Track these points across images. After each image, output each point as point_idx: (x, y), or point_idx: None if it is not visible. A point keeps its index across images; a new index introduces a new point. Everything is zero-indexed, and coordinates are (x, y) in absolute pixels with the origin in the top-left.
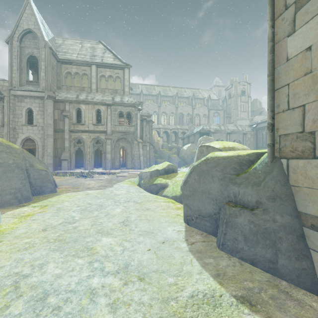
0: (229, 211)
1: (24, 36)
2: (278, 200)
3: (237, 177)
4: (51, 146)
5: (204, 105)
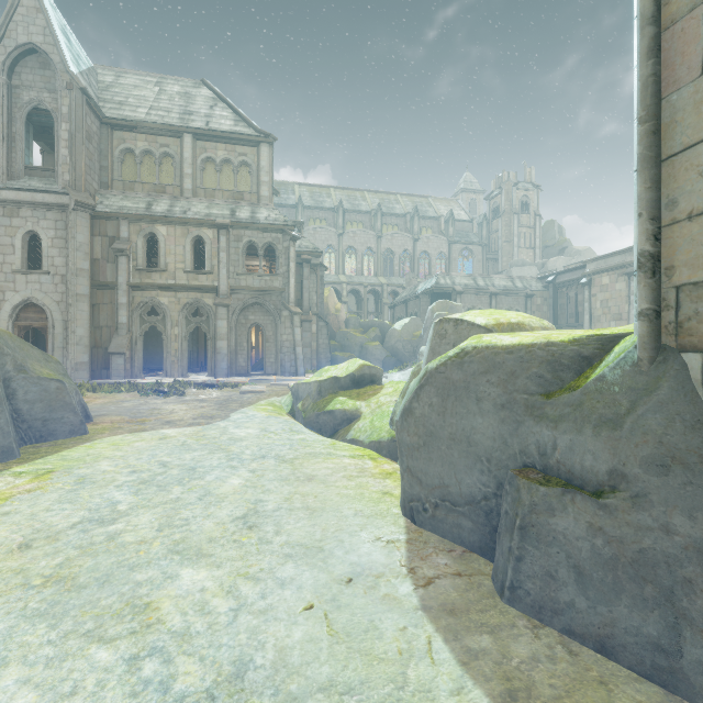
0: (530, 497)
1: (20, 60)
2: (676, 471)
3: (547, 402)
4: (85, 322)
5: (440, 232)
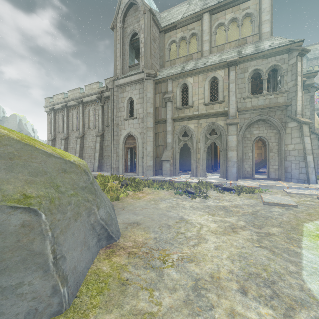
0: None
1: (126, 14)
2: None
3: None
4: (150, 143)
5: None
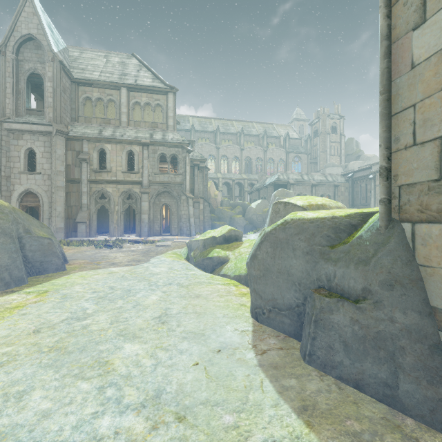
0: (320, 304)
1: (23, 44)
2: (397, 288)
3: (331, 250)
4: (62, 203)
5: (281, 146)
